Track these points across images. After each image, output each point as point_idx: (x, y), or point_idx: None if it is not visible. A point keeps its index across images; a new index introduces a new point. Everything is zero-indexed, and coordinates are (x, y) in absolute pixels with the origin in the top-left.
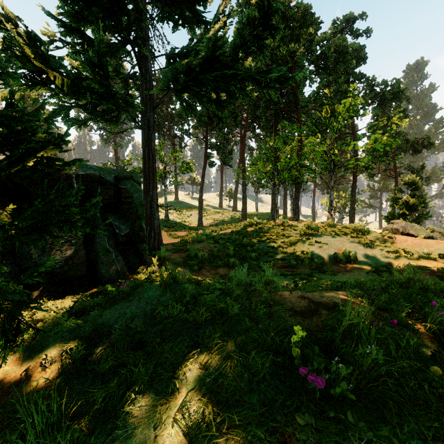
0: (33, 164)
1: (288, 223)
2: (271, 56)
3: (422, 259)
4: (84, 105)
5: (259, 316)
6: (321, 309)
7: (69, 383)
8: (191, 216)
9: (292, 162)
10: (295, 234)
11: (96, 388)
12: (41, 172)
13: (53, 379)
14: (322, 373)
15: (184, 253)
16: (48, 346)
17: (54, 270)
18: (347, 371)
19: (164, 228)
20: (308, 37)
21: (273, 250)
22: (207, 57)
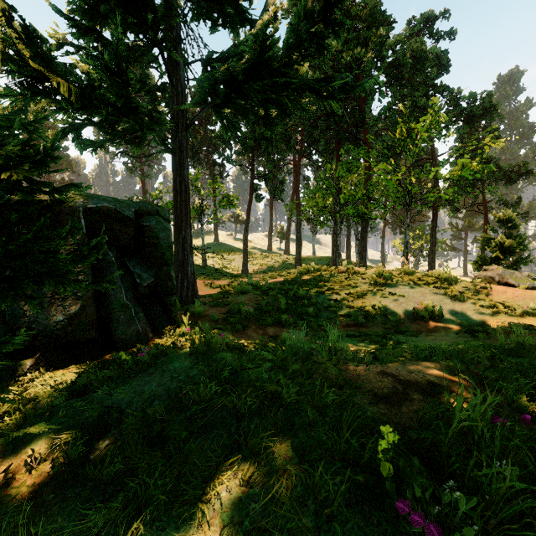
0: (5, 187)
1: (354, 270)
2: (332, 64)
3: (527, 316)
4: (100, 122)
5: (327, 405)
6: (411, 391)
7: (60, 495)
8: (233, 261)
9: (358, 194)
10: (363, 283)
11: (93, 510)
12: (38, 204)
13: (40, 487)
14: (429, 506)
15: (224, 308)
16: (39, 436)
17: (54, 332)
18: (470, 504)
19: (200, 276)
20: (378, 39)
21: (336, 304)
22: (253, 61)
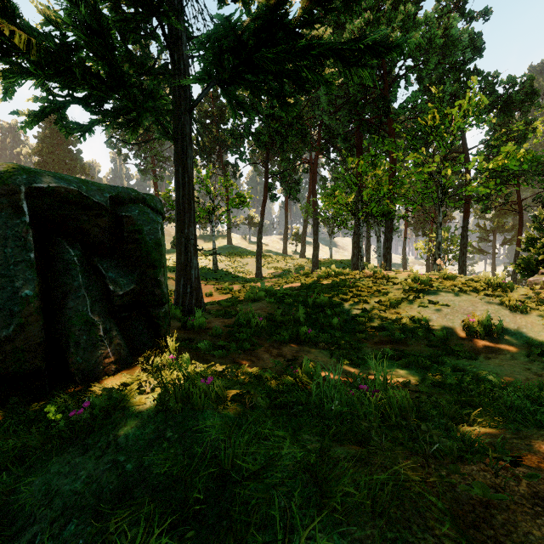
0: None
1: (383, 274)
2: None
3: None
4: (85, 99)
5: None
6: None
7: None
8: (247, 265)
9: (384, 190)
10: (395, 289)
11: None
12: None
13: None
14: None
15: (231, 319)
16: None
17: None
18: None
19: (210, 280)
20: (405, 17)
21: (365, 315)
22: (265, 20)
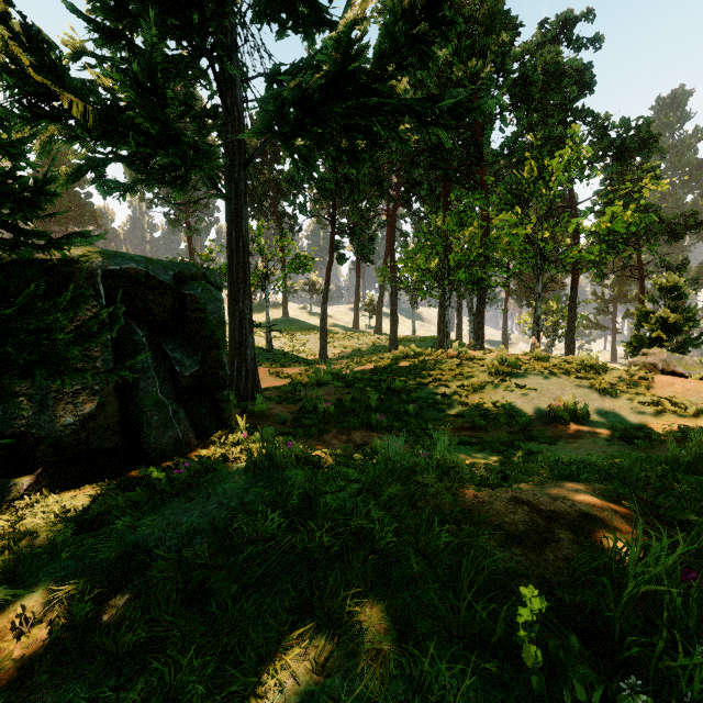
0: None
1: (468, 354)
2: (439, 81)
3: (702, 417)
4: (129, 157)
5: (439, 551)
6: (557, 527)
7: (58, 674)
8: (308, 343)
9: (473, 254)
10: (480, 372)
11: None
12: (40, 265)
13: (31, 661)
14: None
15: (294, 405)
16: (35, 586)
17: (62, 439)
18: None
19: (264, 362)
20: (499, 48)
21: (445, 400)
22: (333, 75)
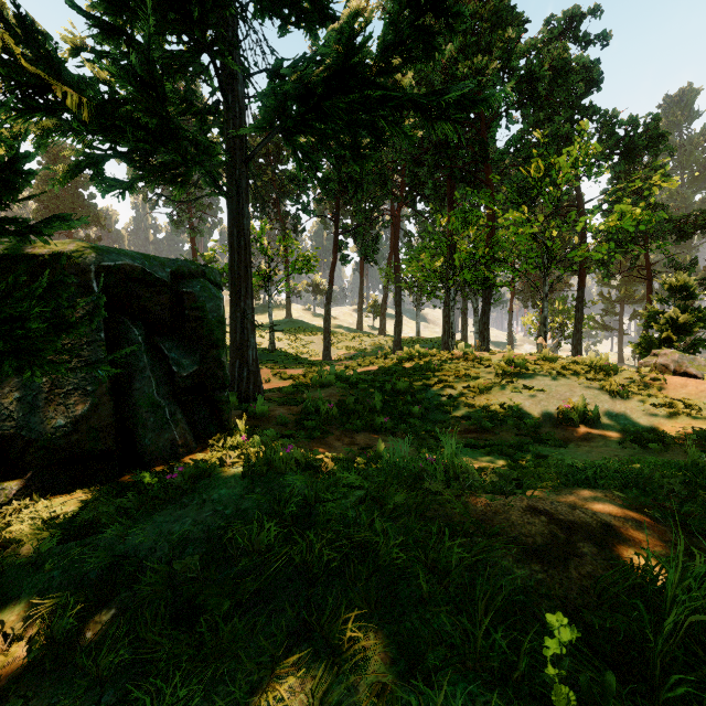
0: None
1: (474, 355)
2: (444, 78)
3: None
4: (128, 153)
5: (450, 568)
6: (579, 539)
7: (34, 699)
8: (311, 344)
9: (479, 253)
10: (486, 373)
11: None
12: (31, 261)
13: (7, 683)
14: None
15: (297, 406)
16: (18, 599)
17: (53, 442)
18: None
19: (267, 363)
20: (505, 44)
21: (450, 402)
22: (336, 68)
